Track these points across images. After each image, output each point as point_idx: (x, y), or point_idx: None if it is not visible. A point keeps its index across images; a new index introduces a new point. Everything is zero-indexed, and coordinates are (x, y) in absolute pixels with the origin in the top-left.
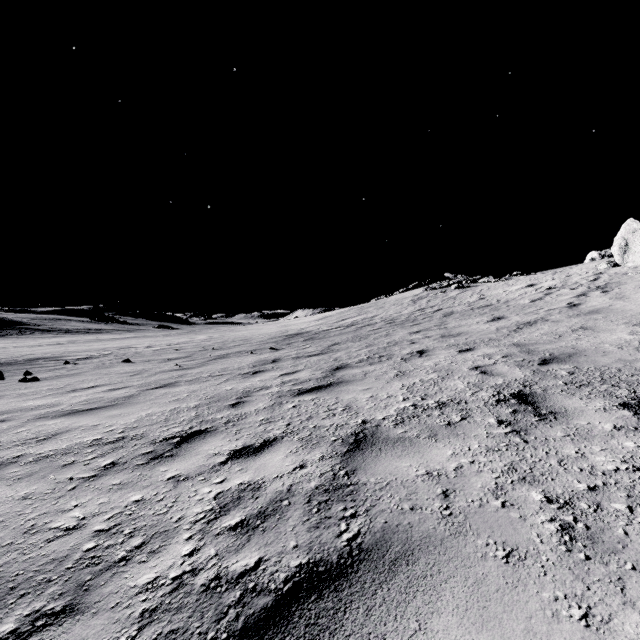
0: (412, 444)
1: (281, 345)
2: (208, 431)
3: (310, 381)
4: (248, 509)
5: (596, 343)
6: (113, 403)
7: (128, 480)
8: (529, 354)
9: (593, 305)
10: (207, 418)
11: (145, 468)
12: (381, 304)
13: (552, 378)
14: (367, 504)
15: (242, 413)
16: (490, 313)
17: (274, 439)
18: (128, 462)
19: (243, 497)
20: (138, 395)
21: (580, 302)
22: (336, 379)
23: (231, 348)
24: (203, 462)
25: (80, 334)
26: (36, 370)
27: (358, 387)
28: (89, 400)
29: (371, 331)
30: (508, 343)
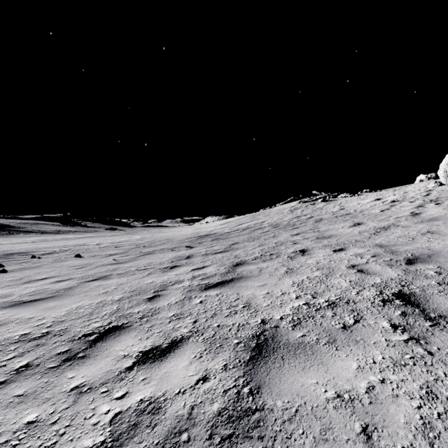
0: (314, 352)
1: (194, 244)
2: (123, 327)
3: (215, 276)
4: (142, 445)
5: (447, 245)
6: (54, 295)
7: (32, 390)
8: (393, 254)
9: (431, 214)
10: (126, 312)
11: (54, 373)
12: (267, 213)
13: (424, 278)
14: (277, 446)
15: (156, 307)
16: (351, 220)
17: (181, 339)
18: (41, 364)
19: (140, 423)
20: (76, 287)
21: (420, 212)
22: (236, 275)
23: (157, 246)
24: (110, 367)
25: (52, 234)
26: (9, 263)
27: (255, 283)
28: (36, 291)
29: (262, 233)
30: (372, 244)
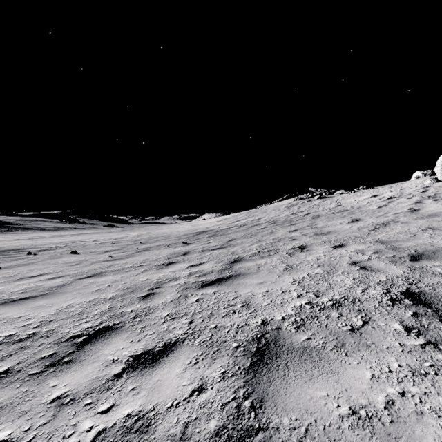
0: (321, 358)
1: (191, 240)
2: (115, 328)
3: (212, 273)
4: None
5: None
6: (45, 292)
7: (9, 401)
8: (396, 250)
9: (430, 210)
10: (118, 311)
11: (35, 381)
12: (264, 210)
13: (432, 275)
14: None
15: (150, 306)
16: (348, 216)
17: (175, 342)
18: (23, 370)
19: None
20: (69, 284)
21: (419, 208)
22: (234, 272)
23: (154, 242)
24: (97, 373)
25: (51, 231)
26: (4, 259)
27: (254, 280)
28: (28, 289)
29: (259, 230)
30: (372, 240)
